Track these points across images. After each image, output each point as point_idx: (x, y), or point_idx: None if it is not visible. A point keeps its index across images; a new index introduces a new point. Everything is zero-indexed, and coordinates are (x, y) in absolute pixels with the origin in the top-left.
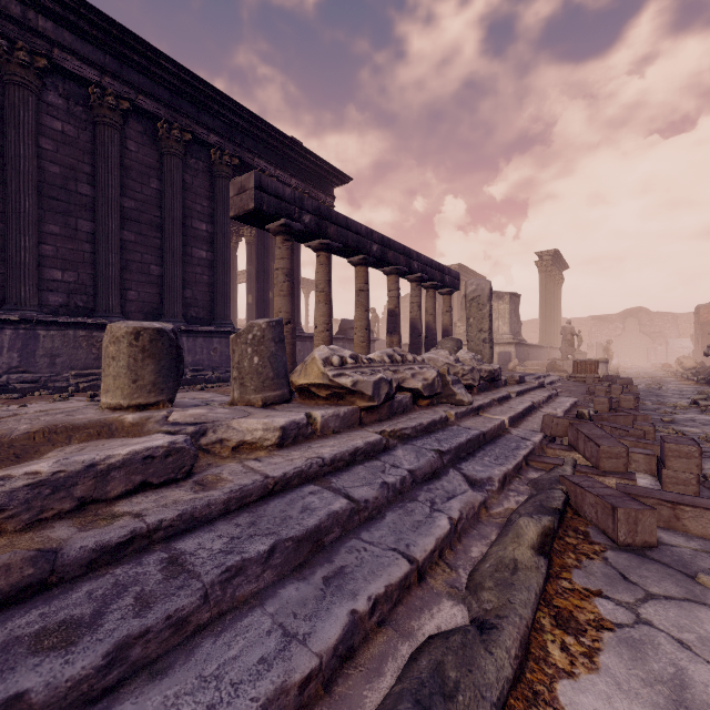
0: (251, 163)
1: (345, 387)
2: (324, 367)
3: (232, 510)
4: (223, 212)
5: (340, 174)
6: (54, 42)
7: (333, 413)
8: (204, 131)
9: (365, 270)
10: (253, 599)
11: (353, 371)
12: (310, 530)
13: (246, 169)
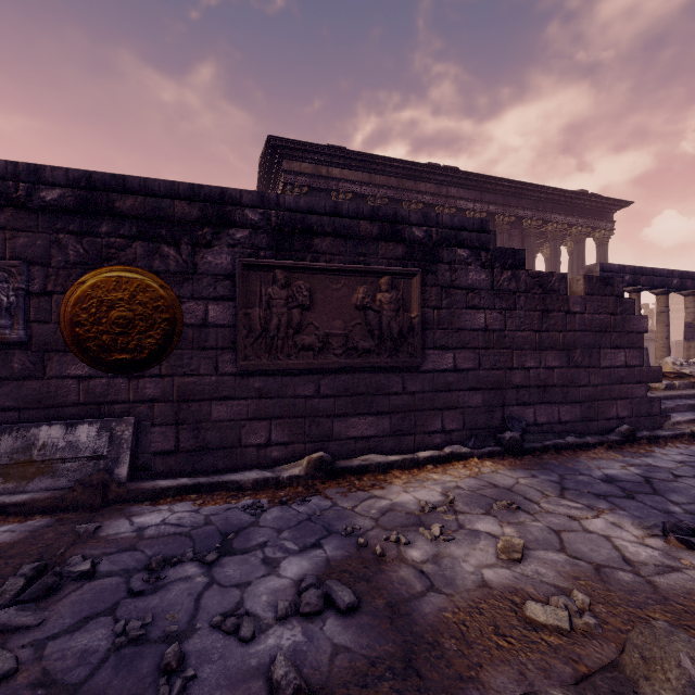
0: (548, 220)
1: (685, 373)
2: (673, 366)
3: (665, 399)
4: (531, 259)
5: (620, 202)
6: (457, 198)
7: (682, 382)
8: (521, 211)
9: (665, 297)
10: (682, 411)
11: (687, 367)
12: (692, 404)
13: (543, 223)
